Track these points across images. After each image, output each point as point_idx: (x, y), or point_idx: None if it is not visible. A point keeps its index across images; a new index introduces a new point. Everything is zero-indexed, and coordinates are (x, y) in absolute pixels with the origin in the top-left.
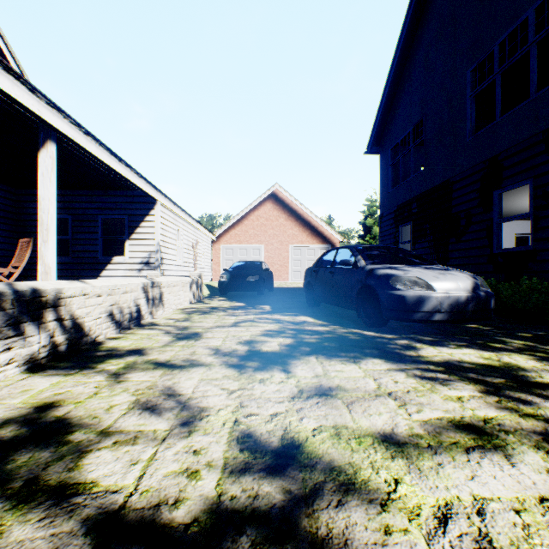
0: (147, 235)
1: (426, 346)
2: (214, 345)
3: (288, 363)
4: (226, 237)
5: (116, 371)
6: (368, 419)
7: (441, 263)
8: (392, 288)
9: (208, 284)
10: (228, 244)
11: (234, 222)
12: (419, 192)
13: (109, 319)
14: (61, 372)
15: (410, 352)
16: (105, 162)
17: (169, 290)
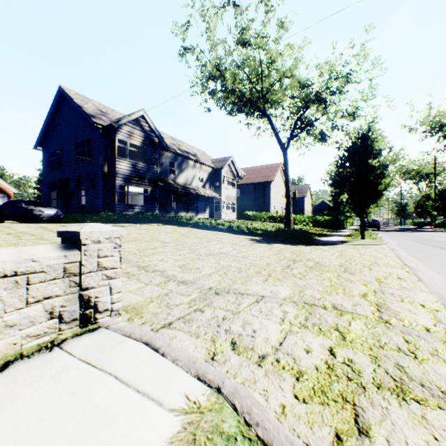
0: None
1: None
2: None
3: None
4: None
5: None
6: None
7: (67, 209)
8: (33, 212)
9: None
10: None
11: None
12: (60, 179)
13: None
14: None
15: None
16: None
17: None
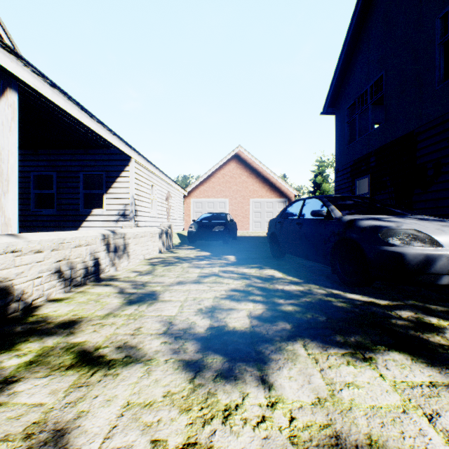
0: (123, 189)
1: (447, 323)
2: (168, 314)
3: (266, 359)
4: (196, 192)
5: (11, 372)
6: None
7: None
8: (383, 243)
9: (179, 233)
10: (198, 198)
11: (203, 180)
12: (377, 146)
13: (54, 277)
14: None
15: (434, 336)
16: (75, 116)
17: (135, 241)
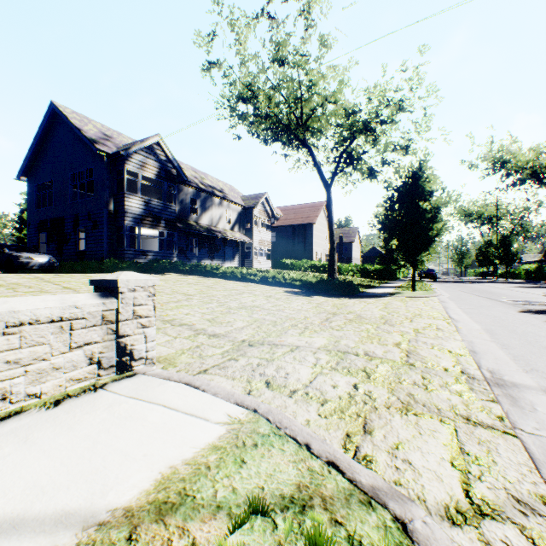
0: None
1: None
2: None
3: None
4: None
5: None
6: None
7: (61, 255)
8: (20, 259)
9: None
10: None
11: None
12: (51, 217)
13: None
14: None
15: None
16: None
17: None
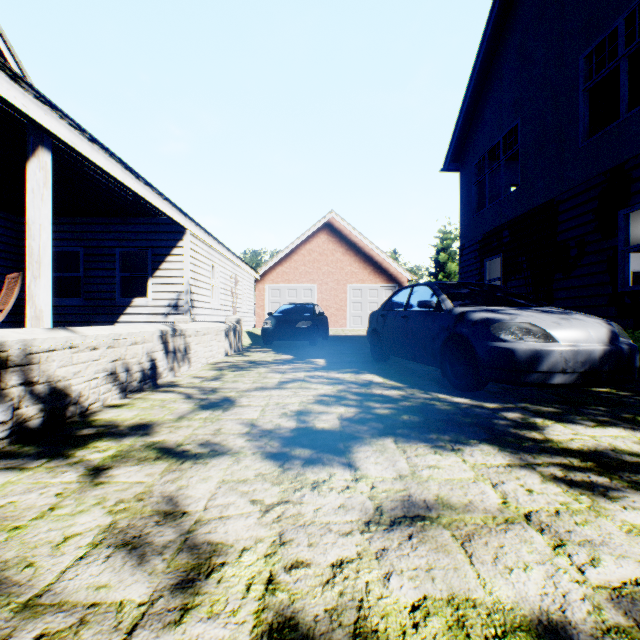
0: (175, 272)
1: (551, 422)
2: (249, 418)
3: (354, 451)
4: (272, 275)
5: (99, 462)
6: (508, 580)
7: None
8: (494, 339)
9: (249, 331)
10: (274, 283)
11: (281, 257)
12: (512, 216)
13: (110, 380)
14: (18, 464)
15: (531, 432)
16: (118, 178)
17: (197, 339)
